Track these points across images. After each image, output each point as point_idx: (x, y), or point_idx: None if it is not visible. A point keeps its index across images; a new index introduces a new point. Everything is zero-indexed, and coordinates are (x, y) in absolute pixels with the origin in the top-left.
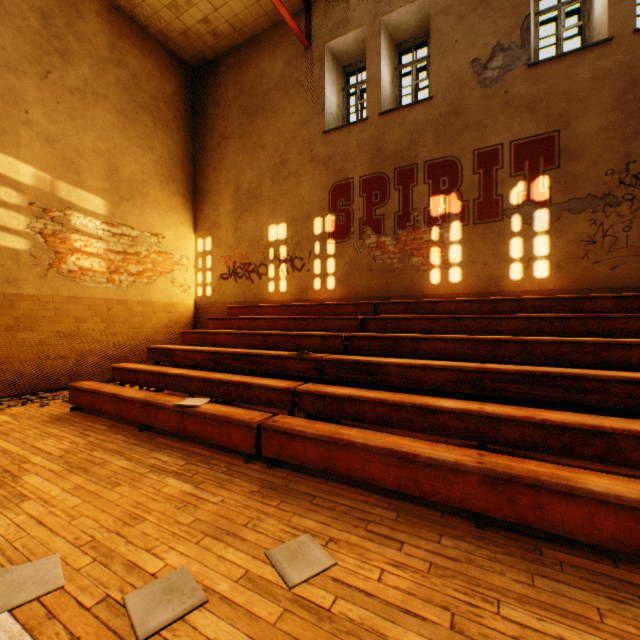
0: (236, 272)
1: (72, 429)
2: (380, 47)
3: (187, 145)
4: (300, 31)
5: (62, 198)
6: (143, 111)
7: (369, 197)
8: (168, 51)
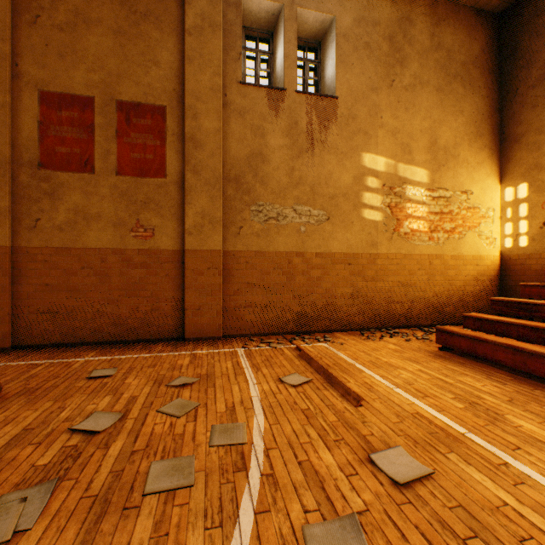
0: None
1: (471, 370)
2: None
3: (492, 96)
4: None
5: (400, 176)
6: (454, 80)
7: None
8: (474, 12)
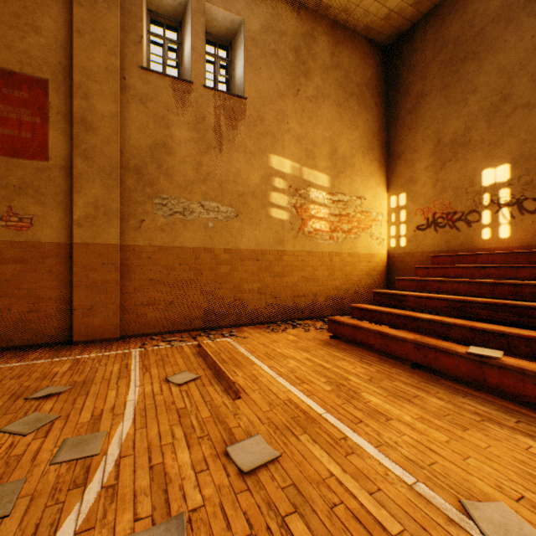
0: (435, 222)
1: (349, 355)
2: None
3: (381, 116)
4: None
5: (304, 179)
6: (351, 98)
7: None
8: (367, 41)
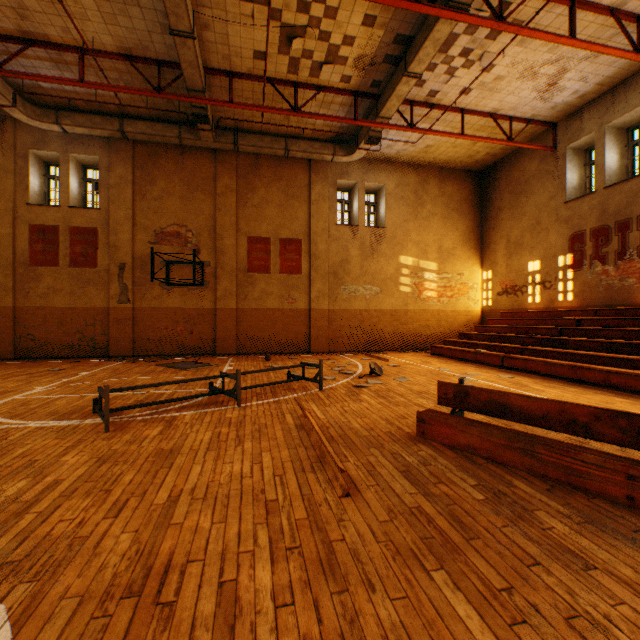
0: (506, 291)
1: (435, 358)
2: (604, 145)
3: (476, 218)
4: (545, 148)
5: (421, 267)
6: (453, 212)
7: (596, 241)
8: (465, 171)
